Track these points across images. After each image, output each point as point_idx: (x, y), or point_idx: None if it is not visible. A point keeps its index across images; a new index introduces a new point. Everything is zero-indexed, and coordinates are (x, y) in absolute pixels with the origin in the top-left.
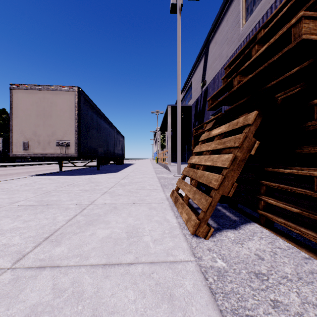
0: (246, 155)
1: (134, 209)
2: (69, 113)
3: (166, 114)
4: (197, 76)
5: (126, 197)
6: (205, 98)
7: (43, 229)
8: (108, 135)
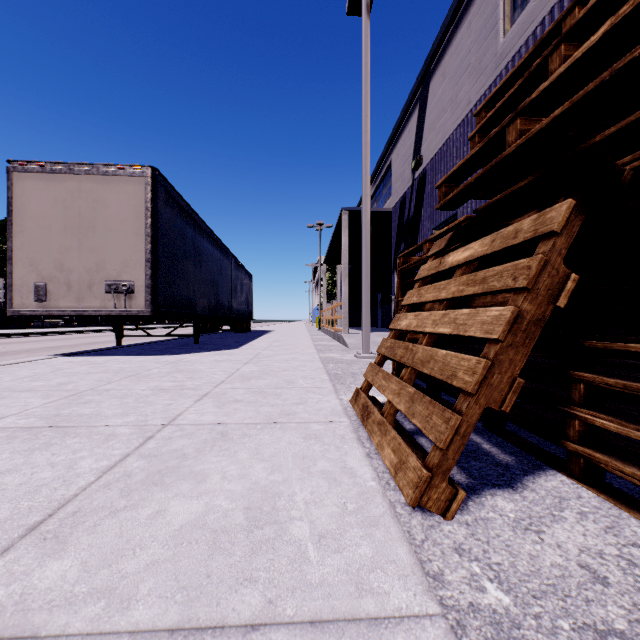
0: (545, 308)
1: (270, 440)
2: (133, 223)
3: (338, 229)
4: (403, 148)
5: (250, 408)
6: (421, 194)
7: (34, 498)
8: (219, 271)
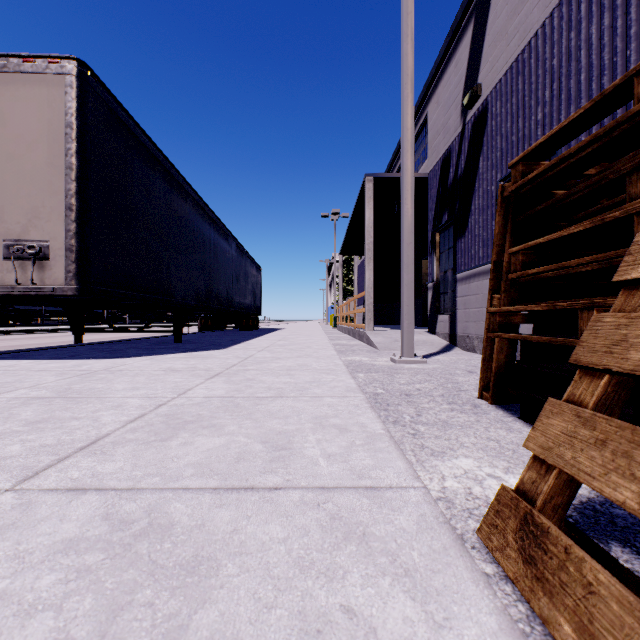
0: None
1: None
2: (47, 149)
3: (358, 206)
4: (446, 90)
5: None
6: (479, 138)
7: None
8: (212, 252)
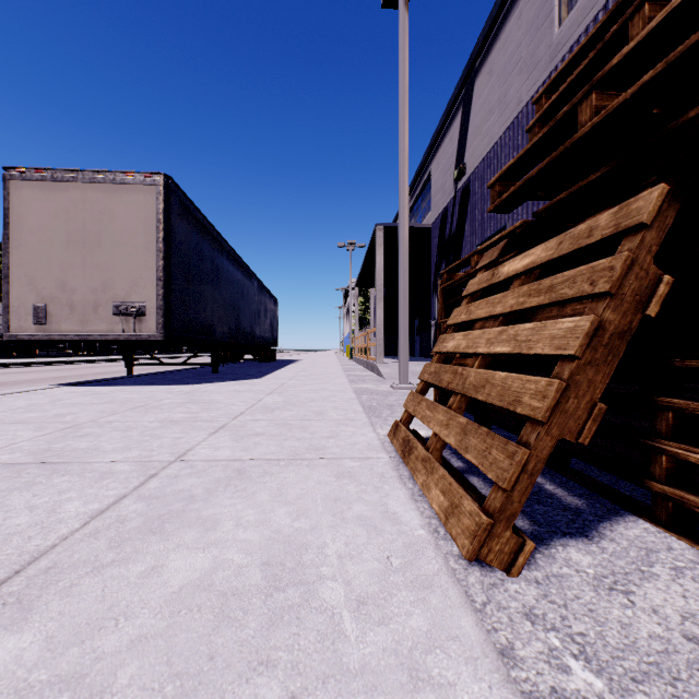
0: (632, 318)
1: (295, 478)
2: (144, 237)
3: (371, 247)
4: (444, 157)
5: (273, 442)
6: (465, 207)
7: (1, 550)
8: (240, 294)
